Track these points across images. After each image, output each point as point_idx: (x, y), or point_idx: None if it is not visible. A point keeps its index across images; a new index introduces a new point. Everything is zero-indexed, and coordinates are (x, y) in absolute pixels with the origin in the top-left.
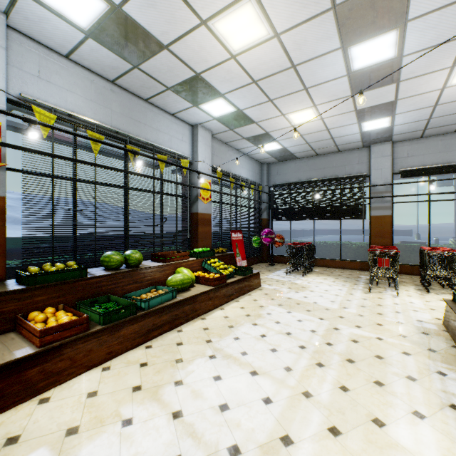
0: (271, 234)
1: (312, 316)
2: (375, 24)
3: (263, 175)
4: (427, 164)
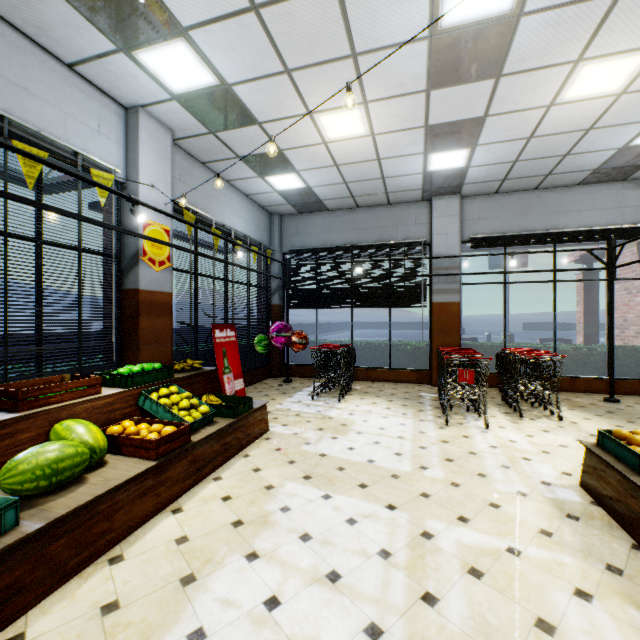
0: (287, 331)
1: (373, 503)
2: None
3: (273, 233)
4: (503, 231)
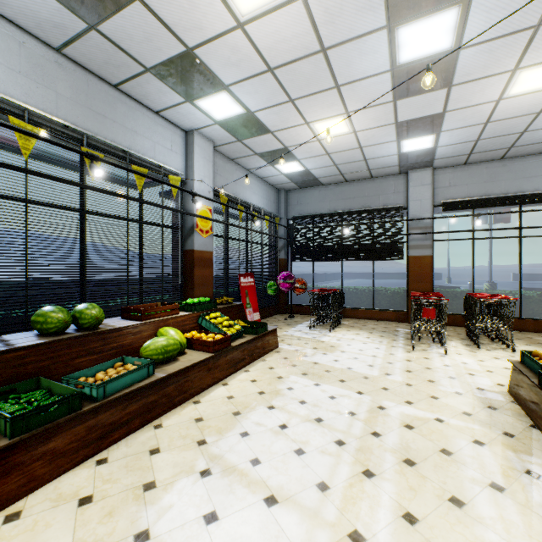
0: (291, 279)
1: (348, 390)
2: None
3: (280, 205)
4: (472, 195)
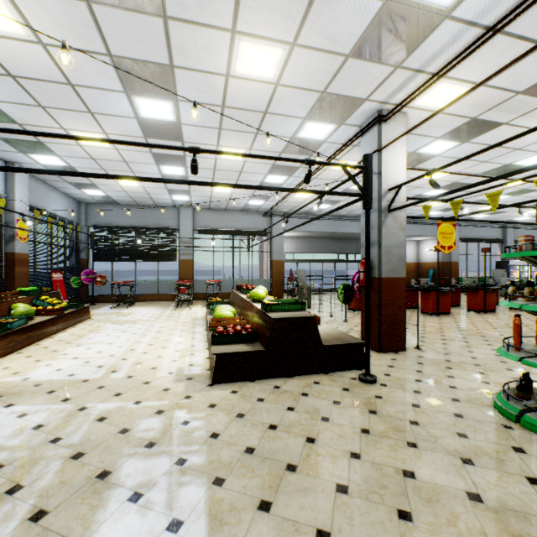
0: (94, 274)
1: (138, 324)
2: (173, 163)
3: (81, 214)
4: (213, 227)
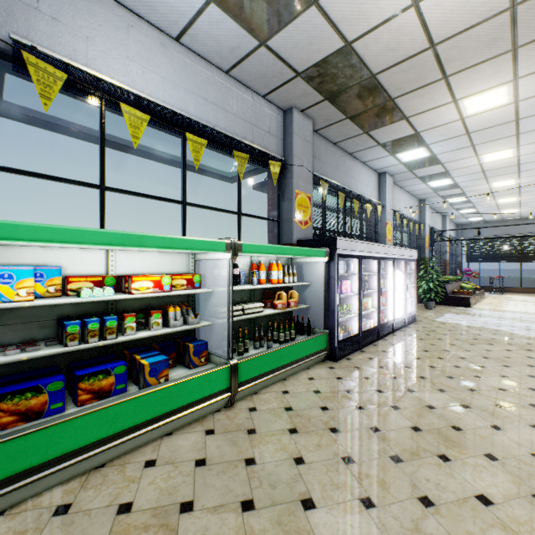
0: (470, 271)
1: (529, 302)
2: None
3: (457, 232)
4: None
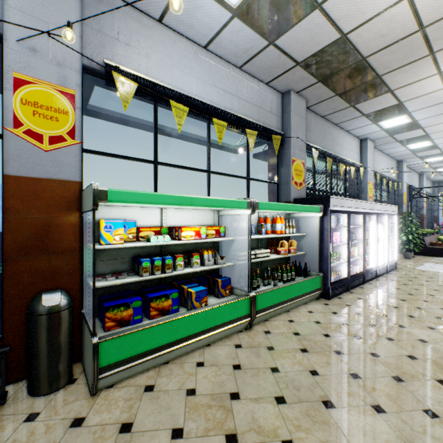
0: None
1: None
2: None
3: (434, 189)
4: None
